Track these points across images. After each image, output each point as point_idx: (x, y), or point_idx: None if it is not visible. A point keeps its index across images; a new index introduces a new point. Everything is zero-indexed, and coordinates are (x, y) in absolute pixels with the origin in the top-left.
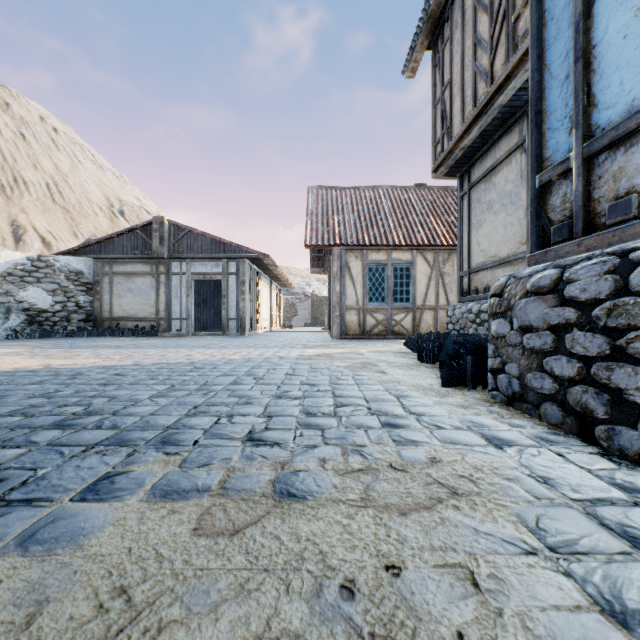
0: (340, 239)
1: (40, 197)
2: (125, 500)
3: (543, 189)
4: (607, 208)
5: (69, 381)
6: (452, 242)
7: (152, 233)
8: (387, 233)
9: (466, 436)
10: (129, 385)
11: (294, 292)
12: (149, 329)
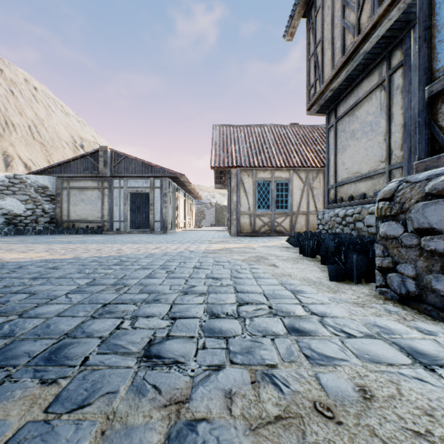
0: (236, 162)
1: (24, 135)
2: None
3: (433, 99)
4: None
5: (6, 275)
6: (319, 164)
7: (98, 158)
8: (271, 158)
9: (383, 349)
10: (56, 279)
11: (203, 202)
12: (96, 229)
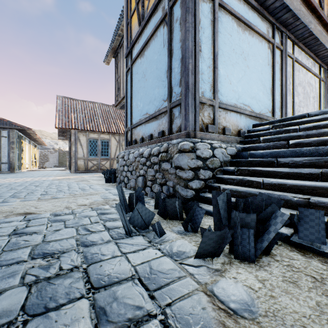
0: (75, 126)
1: None
2: (15, 202)
3: (127, 132)
4: (133, 141)
5: None
6: None
7: None
8: (98, 125)
9: (102, 190)
10: None
11: (46, 147)
12: None
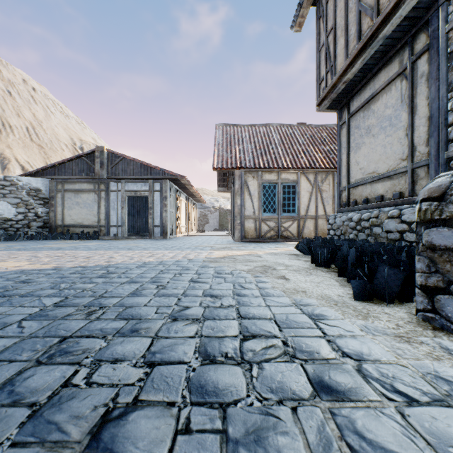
0: (240, 163)
1: (21, 137)
2: None
3: None
4: None
5: None
6: (328, 165)
7: (95, 159)
8: (277, 158)
9: None
10: (19, 297)
11: (206, 206)
12: (92, 234)
